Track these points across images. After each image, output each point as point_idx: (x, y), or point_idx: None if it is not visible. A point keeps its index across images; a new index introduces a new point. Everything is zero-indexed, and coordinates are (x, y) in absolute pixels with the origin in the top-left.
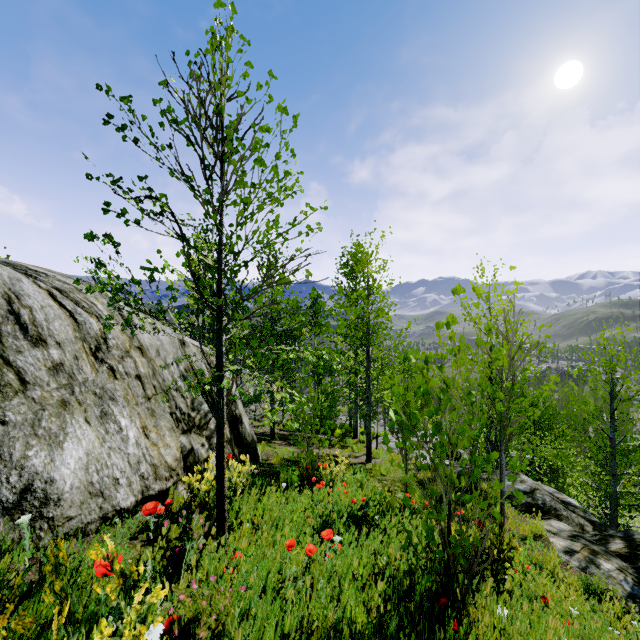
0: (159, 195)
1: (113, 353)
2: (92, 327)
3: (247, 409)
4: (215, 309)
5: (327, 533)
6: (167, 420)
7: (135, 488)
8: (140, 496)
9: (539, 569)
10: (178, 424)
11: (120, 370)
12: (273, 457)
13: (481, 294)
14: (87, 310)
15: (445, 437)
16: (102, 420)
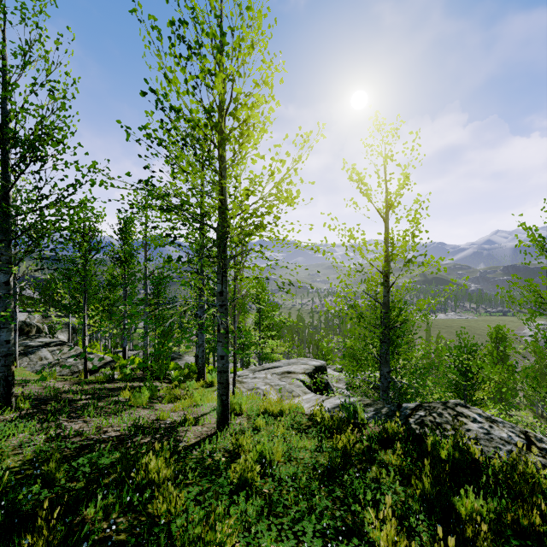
0: None
1: None
2: None
3: None
4: None
5: None
6: None
7: None
8: None
9: None
10: None
11: None
12: None
13: None
14: None
15: (310, 364)
16: None
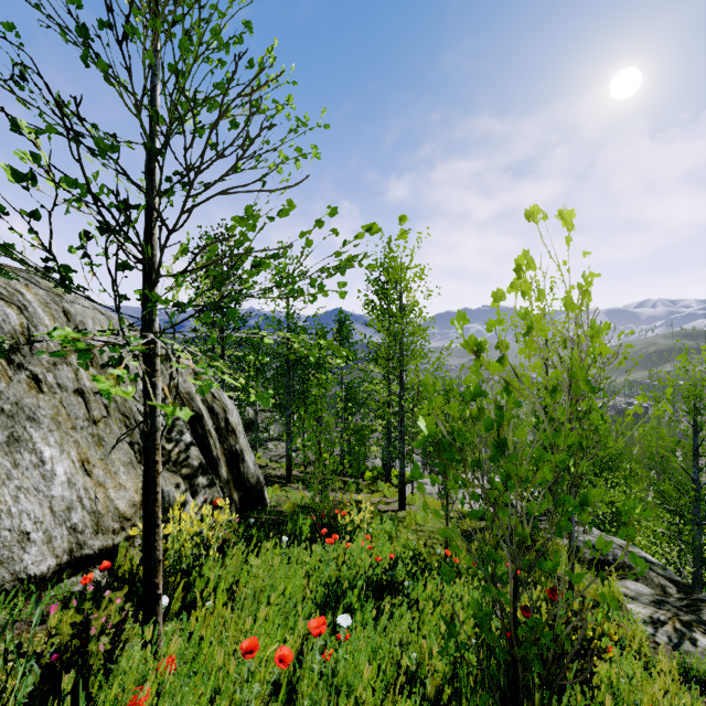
0: (3, 27)
1: (40, 357)
2: (8, 320)
3: (256, 446)
4: (141, 262)
5: (318, 623)
6: (123, 452)
7: (58, 546)
8: (66, 557)
9: (619, 647)
10: (141, 458)
11: (49, 381)
12: (284, 503)
13: (573, 224)
14: (5, 298)
15: None
16: (9, 448)
